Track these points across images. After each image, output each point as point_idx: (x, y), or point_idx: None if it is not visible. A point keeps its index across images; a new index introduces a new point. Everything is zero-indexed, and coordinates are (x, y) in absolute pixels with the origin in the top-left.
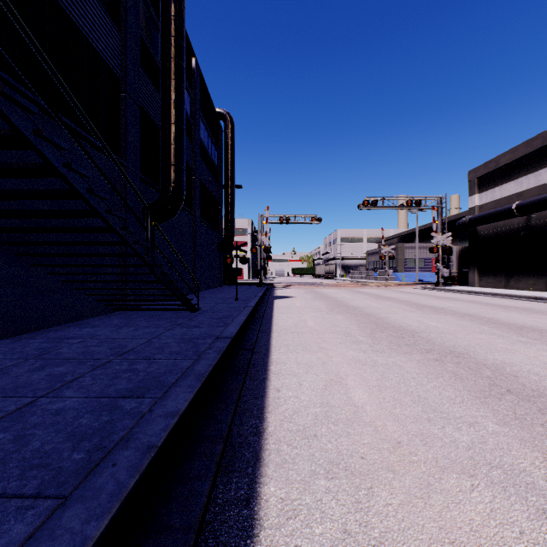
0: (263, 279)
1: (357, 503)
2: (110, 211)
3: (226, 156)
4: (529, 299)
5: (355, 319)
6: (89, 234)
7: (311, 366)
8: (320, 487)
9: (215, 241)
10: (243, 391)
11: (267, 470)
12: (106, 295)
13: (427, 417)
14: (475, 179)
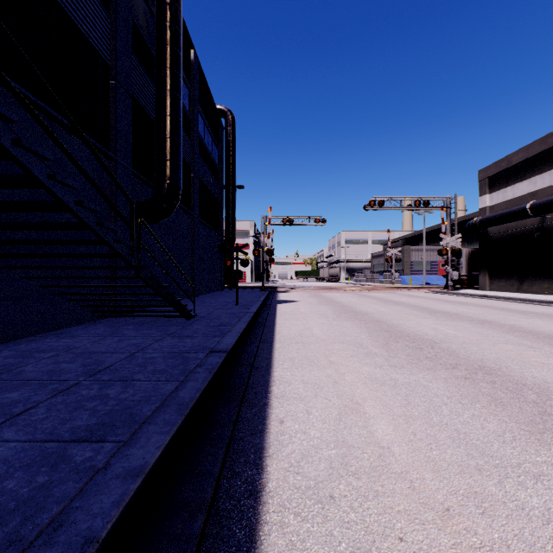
0: (266, 283)
1: None
2: (80, 203)
3: (228, 155)
4: (546, 304)
5: (365, 326)
6: (72, 233)
7: (320, 386)
8: None
9: (216, 243)
10: (238, 422)
11: None
12: (91, 300)
13: (476, 465)
14: (486, 179)
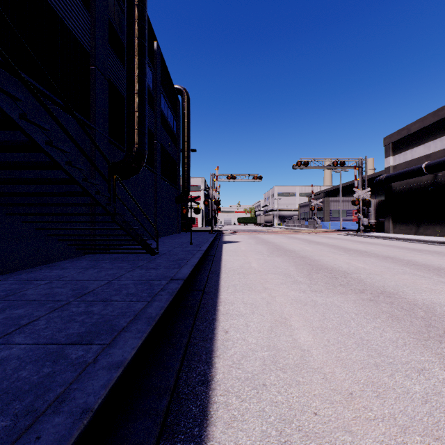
0: (214, 227)
1: None
2: (70, 163)
3: (183, 125)
4: (437, 244)
5: (293, 261)
6: (61, 187)
7: (257, 306)
8: None
9: (174, 195)
10: (193, 332)
11: (214, 431)
12: (76, 240)
13: (374, 362)
14: (390, 144)
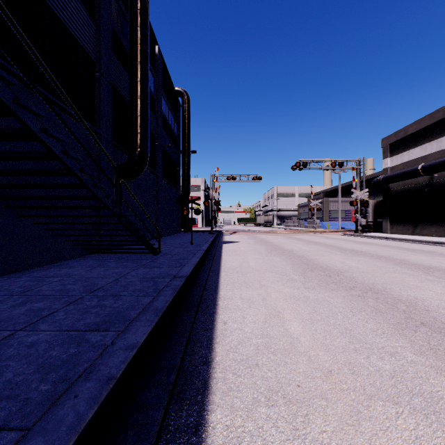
0: (214, 227)
1: (295, 431)
2: (83, 170)
3: (184, 126)
4: (432, 244)
5: (290, 260)
6: (68, 190)
7: (253, 301)
8: (261, 414)
9: (175, 196)
10: (195, 323)
11: (214, 398)
12: (82, 240)
13: (354, 347)
14: (387, 145)
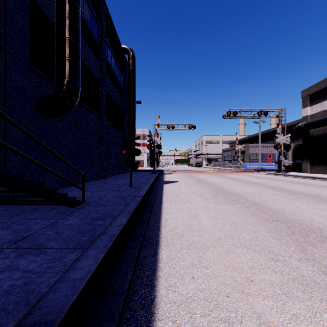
0: (156, 167)
1: None
2: None
3: (129, 79)
4: None
5: (251, 212)
6: None
7: None
8: None
9: (121, 140)
10: None
11: None
12: None
13: None
14: (307, 96)
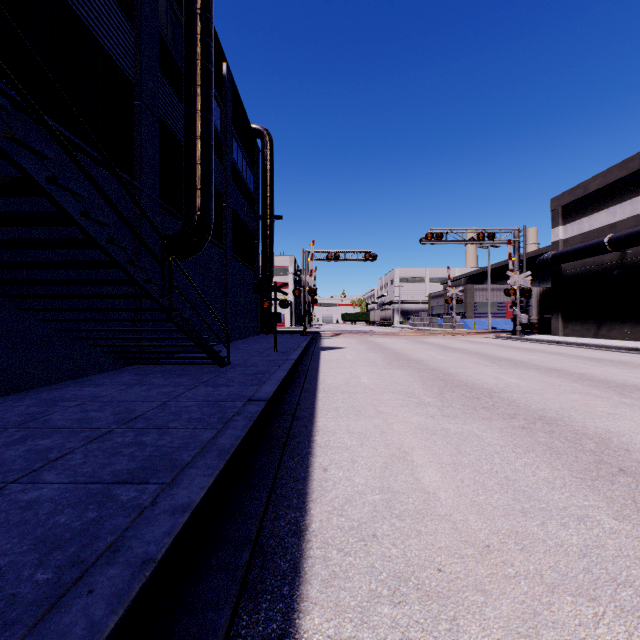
0: (308, 327)
1: None
2: (112, 240)
3: (264, 181)
4: (625, 351)
5: (419, 375)
6: (94, 272)
7: (367, 436)
8: (383, 618)
9: (251, 281)
10: (280, 470)
11: (309, 590)
12: (115, 346)
13: (521, 508)
14: (559, 208)
